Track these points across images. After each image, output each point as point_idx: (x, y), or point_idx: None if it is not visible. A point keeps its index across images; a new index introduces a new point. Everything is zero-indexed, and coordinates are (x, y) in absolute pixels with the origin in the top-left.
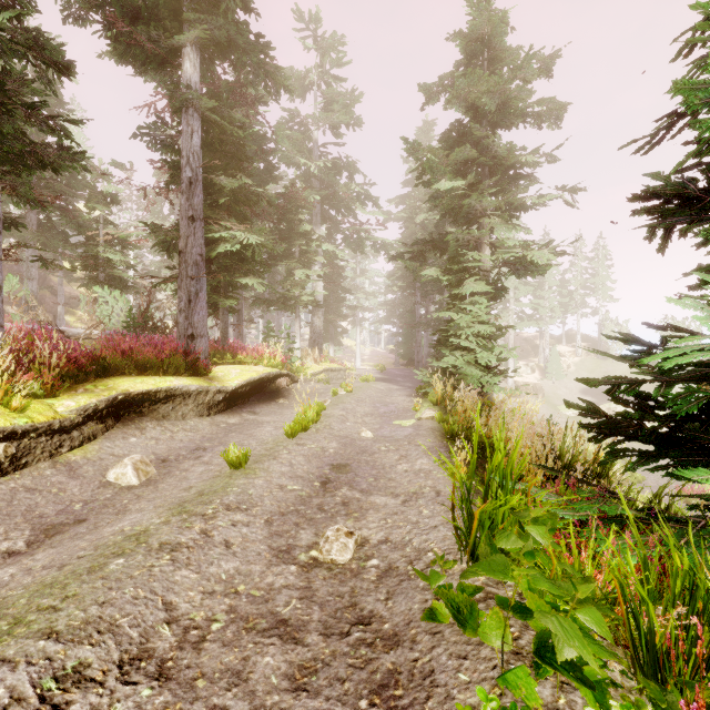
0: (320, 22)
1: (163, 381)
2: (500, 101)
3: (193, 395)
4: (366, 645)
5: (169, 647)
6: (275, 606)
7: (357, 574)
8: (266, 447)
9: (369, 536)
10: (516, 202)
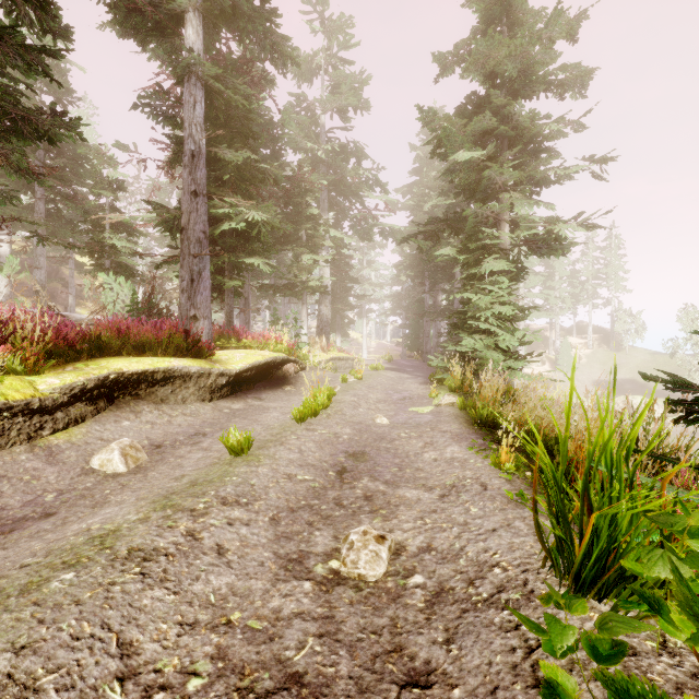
0: (327, 4)
1: (161, 361)
2: (522, 66)
3: (194, 377)
4: None
5: None
6: (283, 648)
7: (396, 597)
8: (272, 432)
9: (405, 541)
10: (539, 175)
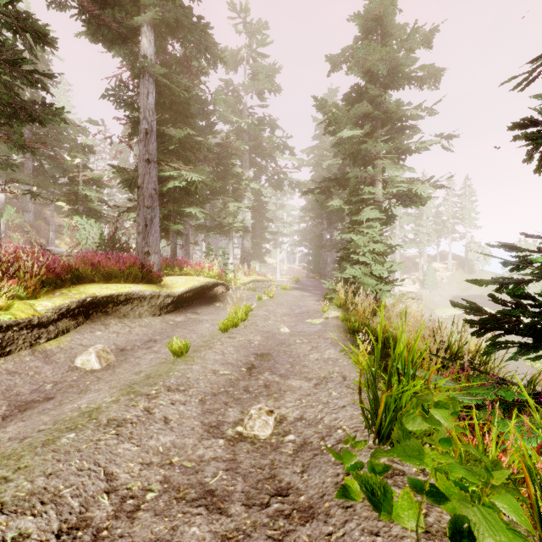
0: (248, 12)
1: (124, 287)
2: (391, 67)
3: (147, 298)
4: (284, 516)
5: (105, 516)
6: (204, 477)
7: (276, 448)
8: (204, 339)
9: (287, 414)
10: (403, 147)
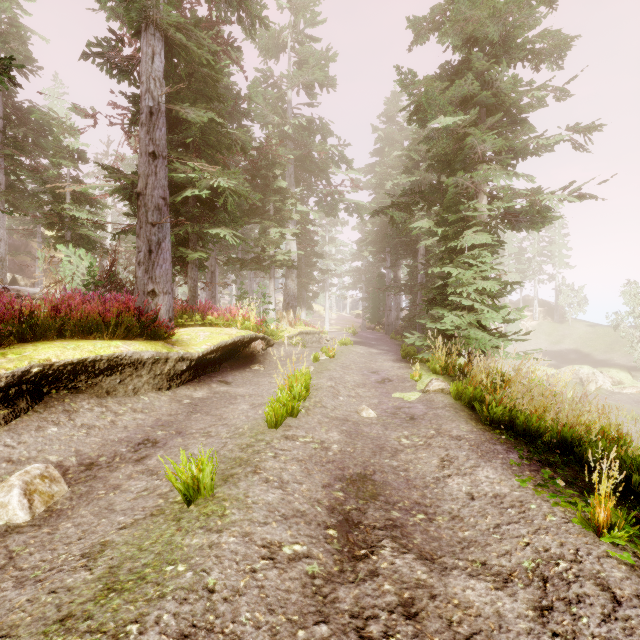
0: None
1: (106, 346)
2: (505, 29)
3: (148, 364)
4: None
5: None
6: None
7: None
8: (241, 443)
9: None
10: (520, 144)
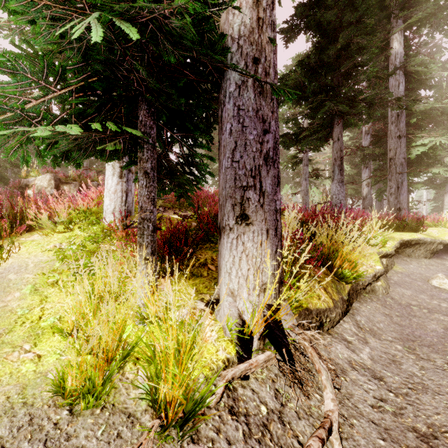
0: None
1: (411, 234)
2: None
3: (425, 244)
4: None
5: None
6: None
7: None
8: None
9: None
10: None
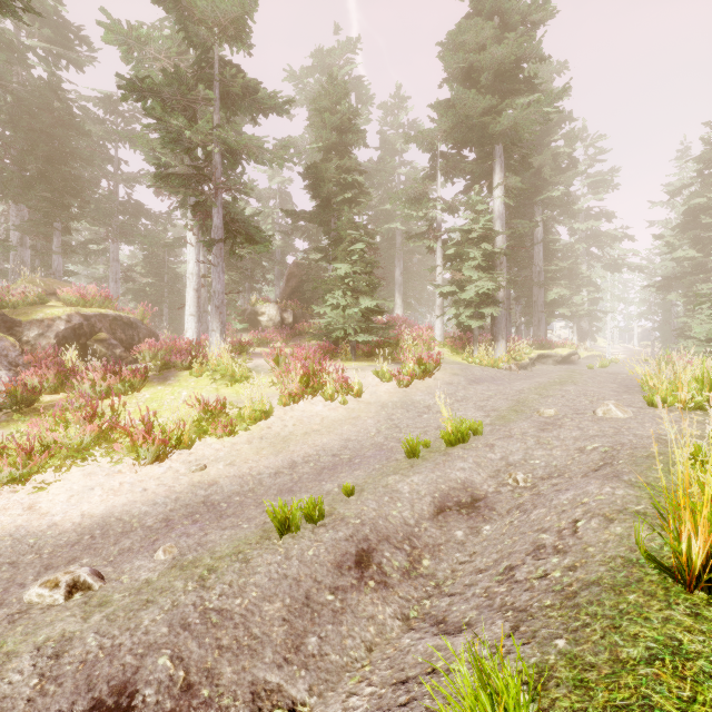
0: (585, 130)
1: (545, 351)
2: None
3: (552, 357)
4: None
5: None
6: None
7: None
8: None
9: None
10: None
